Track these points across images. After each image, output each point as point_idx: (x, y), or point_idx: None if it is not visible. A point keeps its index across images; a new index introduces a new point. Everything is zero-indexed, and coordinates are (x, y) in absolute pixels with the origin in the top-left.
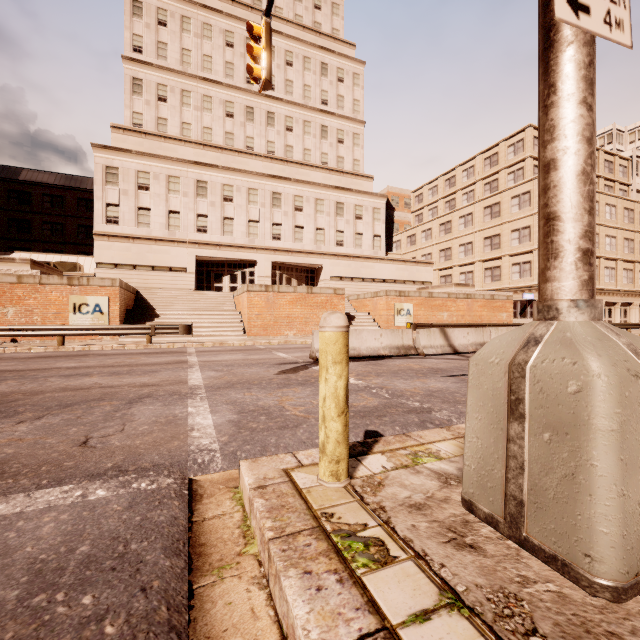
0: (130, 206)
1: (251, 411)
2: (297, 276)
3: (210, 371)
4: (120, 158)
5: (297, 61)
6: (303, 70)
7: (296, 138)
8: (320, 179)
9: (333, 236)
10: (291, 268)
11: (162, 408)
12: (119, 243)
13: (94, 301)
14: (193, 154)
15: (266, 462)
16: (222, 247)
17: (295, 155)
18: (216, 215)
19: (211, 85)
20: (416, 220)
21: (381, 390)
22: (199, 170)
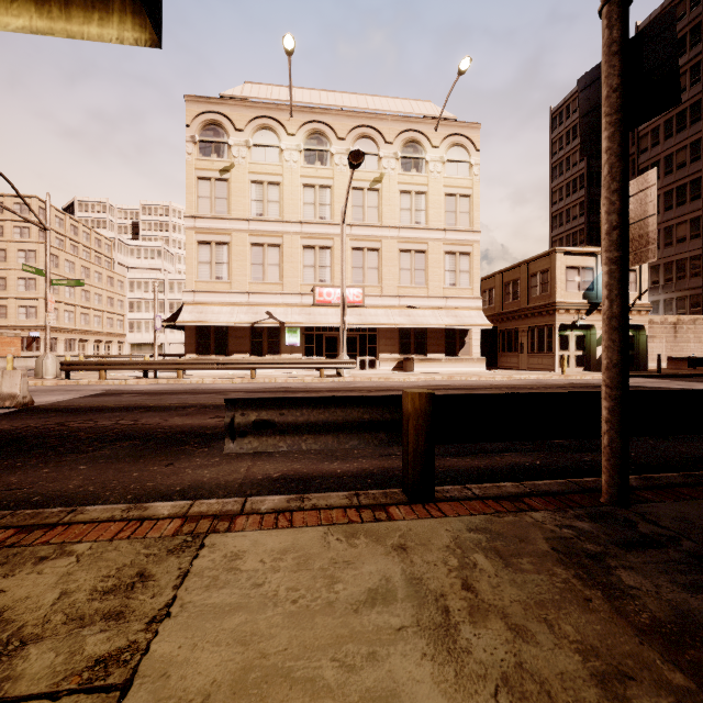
0: None
1: None
2: None
3: None
4: None
5: None
6: None
7: None
8: None
9: None
10: None
11: None
12: None
13: None
14: None
15: None
16: None
17: None
18: None
19: None
20: None
21: None
22: None
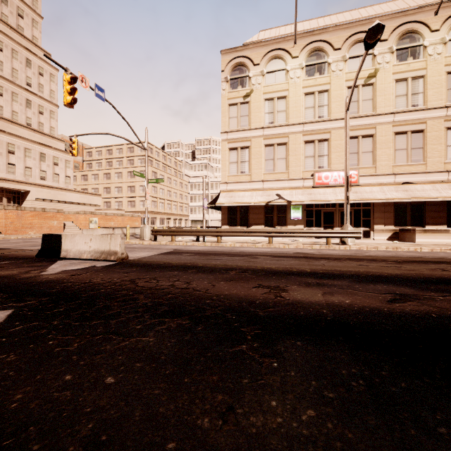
0: None
1: None
2: (7, 196)
3: None
4: None
5: (7, 50)
6: (12, 57)
7: (6, 102)
8: (27, 134)
9: (38, 173)
10: (2, 190)
11: None
12: None
13: None
14: None
15: None
16: None
17: (5, 113)
18: None
19: None
20: (87, 166)
21: None
22: None
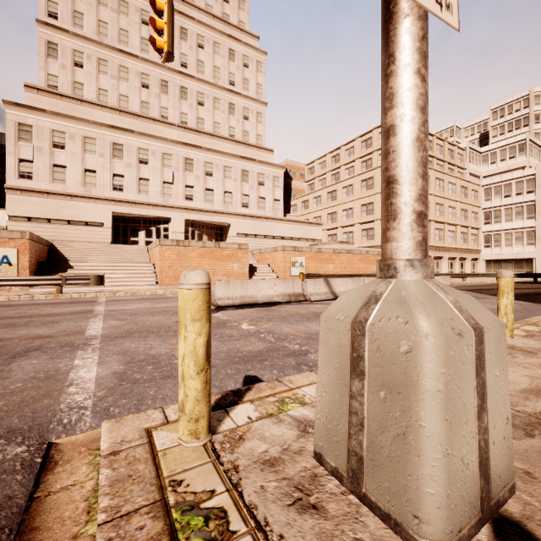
0: (44, 163)
1: (140, 361)
2: (208, 232)
3: (113, 320)
4: (34, 116)
5: (208, 45)
6: (213, 53)
7: (207, 112)
8: (228, 149)
9: (239, 199)
10: (202, 225)
11: (46, 362)
12: (33, 197)
13: (1, 253)
14: (109, 118)
15: (130, 421)
16: (138, 205)
17: (206, 127)
18: (132, 175)
19: (127, 57)
20: (309, 188)
21: (268, 334)
22: (115, 133)
